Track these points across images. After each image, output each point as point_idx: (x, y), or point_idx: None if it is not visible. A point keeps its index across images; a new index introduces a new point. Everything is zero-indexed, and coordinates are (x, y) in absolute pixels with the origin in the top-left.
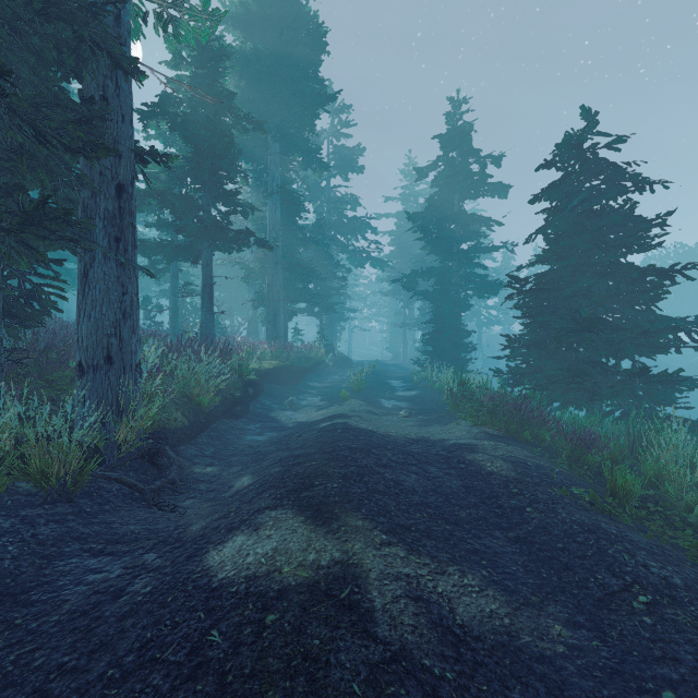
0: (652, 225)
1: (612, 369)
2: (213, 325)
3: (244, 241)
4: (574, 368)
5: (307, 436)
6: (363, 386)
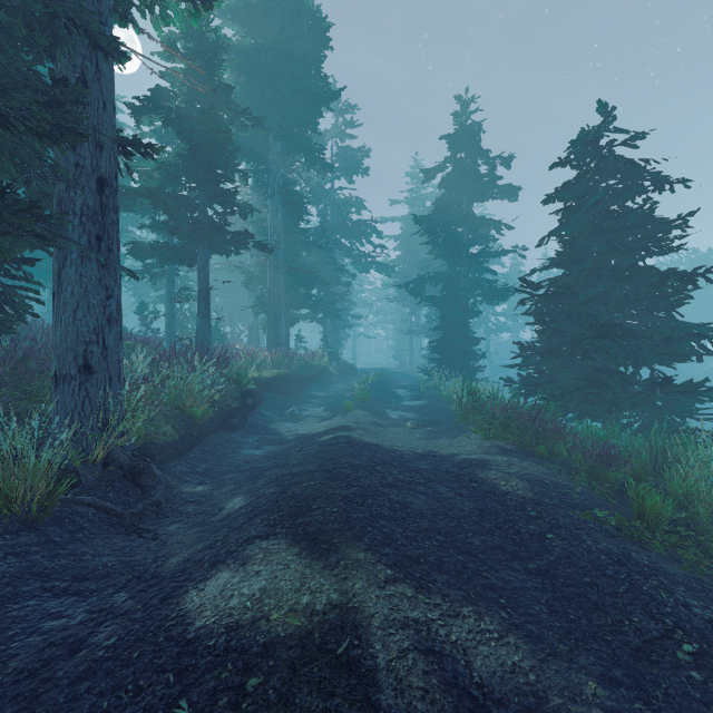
0: (673, 226)
1: (629, 378)
2: (209, 332)
3: (243, 243)
4: (590, 377)
5: (306, 451)
6: (368, 396)
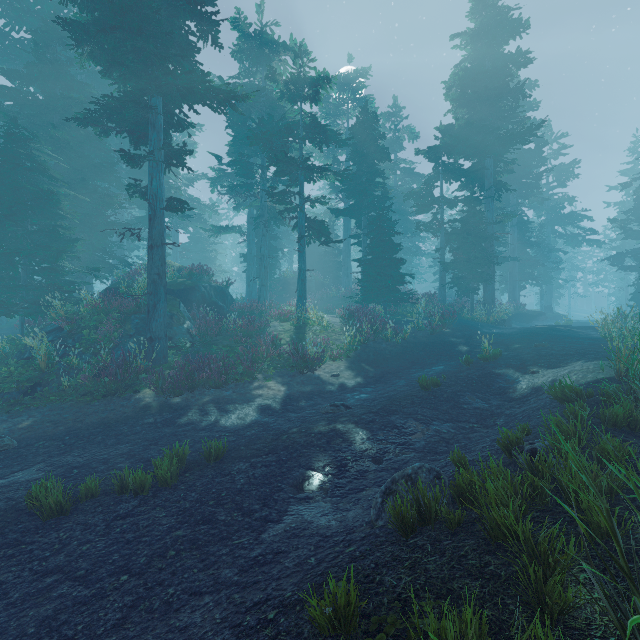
0: None
1: None
2: None
3: (506, 260)
4: None
5: None
6: (570, 323)
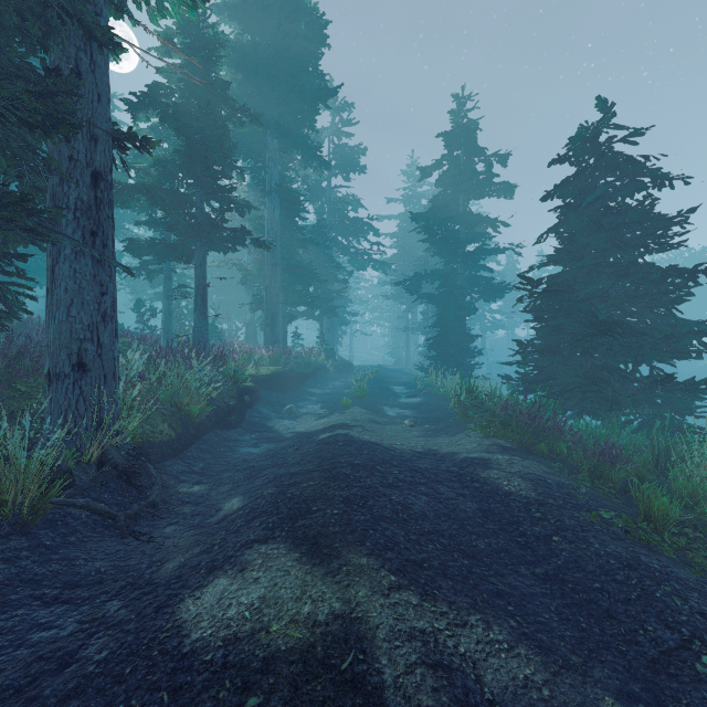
0: (673, 223)
1: (628, 375)
2: (206, 329)
3: (240, 240)
4: (590, 374)
5: (305, 450)
6: (365, 393)
